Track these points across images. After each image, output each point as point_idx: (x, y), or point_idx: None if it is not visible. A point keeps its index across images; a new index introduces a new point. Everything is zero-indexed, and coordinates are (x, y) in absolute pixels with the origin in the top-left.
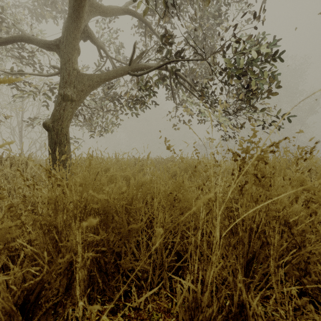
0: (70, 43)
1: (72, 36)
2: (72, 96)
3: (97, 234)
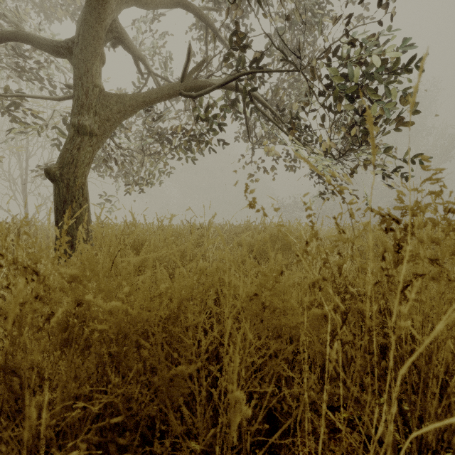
0: (89, 45)
1: (91, 34)
2: (92, 128)
3: (105, 382)
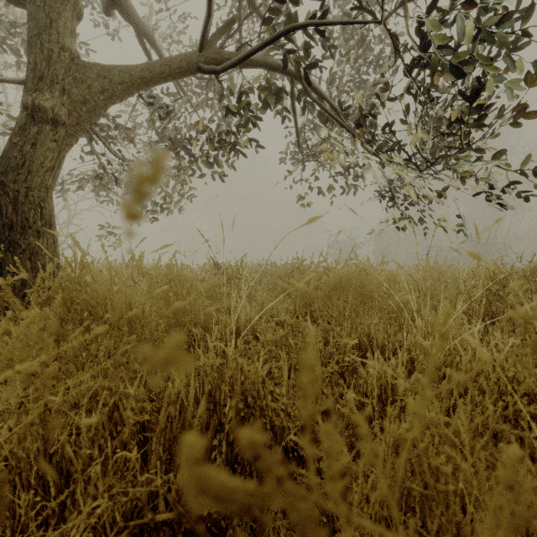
0: None
1: None
2: (57, 112)
3: None
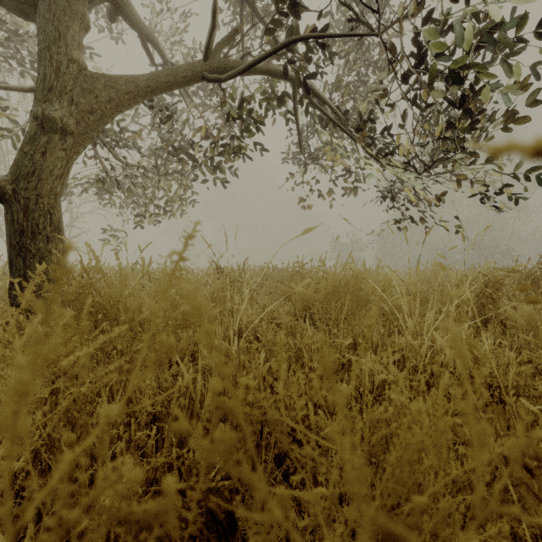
0: None
1: None
2: (66, 122)
3: None
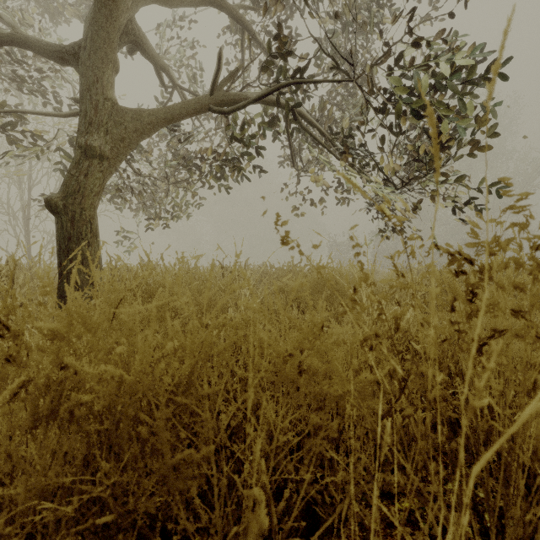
0: (99, 50)
1: (102, 36)
2: (103, 149)
3: (95, 468)
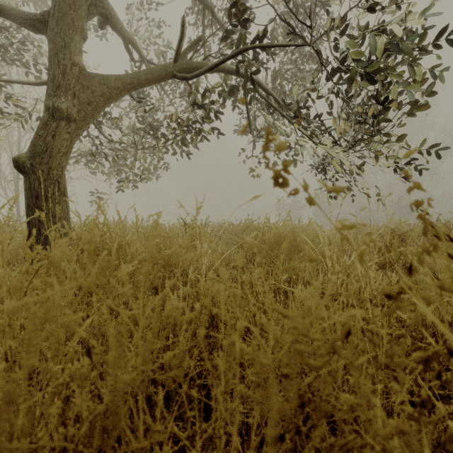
0: (66, 16)
1: (68, 3)
2: (70, 111)
3: None
